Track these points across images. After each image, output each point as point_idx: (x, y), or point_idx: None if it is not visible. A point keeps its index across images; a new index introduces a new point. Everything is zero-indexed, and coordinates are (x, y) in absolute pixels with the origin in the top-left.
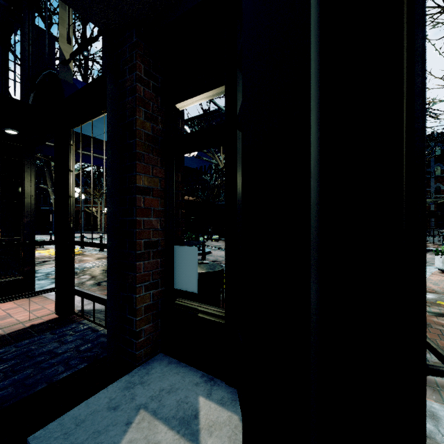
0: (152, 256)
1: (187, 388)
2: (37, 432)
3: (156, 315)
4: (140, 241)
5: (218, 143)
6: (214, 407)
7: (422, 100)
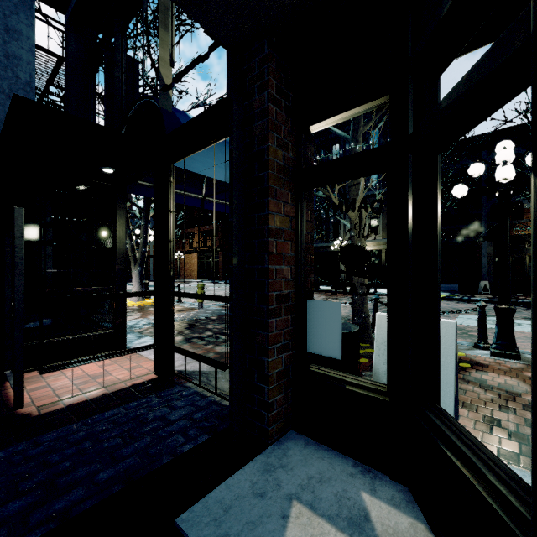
0: (284, 312)
1: (342, 479)
2: (183, 514)
3: (287, 383)
4: (272, 294)
5: (373, 171)
6: (386, 509)
7: None
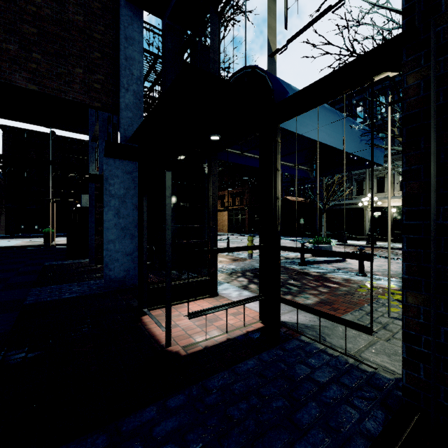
0: None
1: None
2: None
3: None
4: None
5: None
6: None
7: None
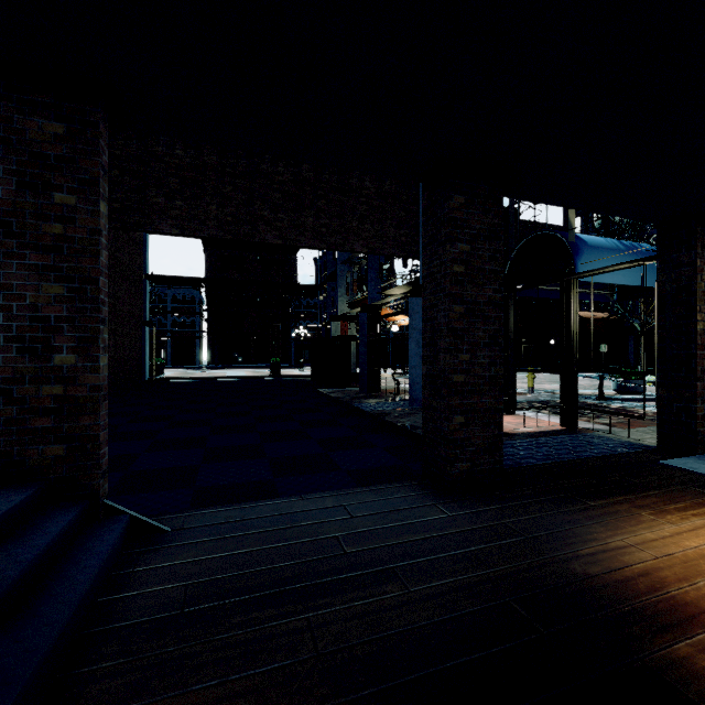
0: (704, 379)
1: None
2: (659, 461)
3: None
4: (698, 368)
5: None
6: None
7: None
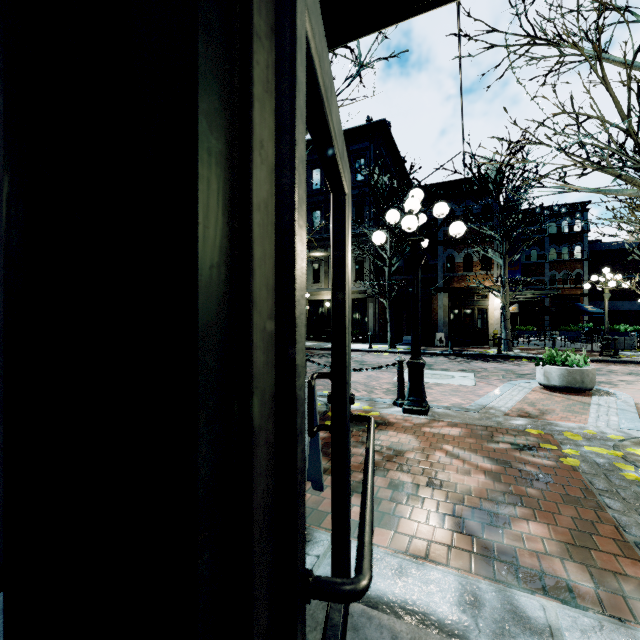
0: None
1: None
2: None
3: None
4: None
5: None
6: None
7: (292, 137)
